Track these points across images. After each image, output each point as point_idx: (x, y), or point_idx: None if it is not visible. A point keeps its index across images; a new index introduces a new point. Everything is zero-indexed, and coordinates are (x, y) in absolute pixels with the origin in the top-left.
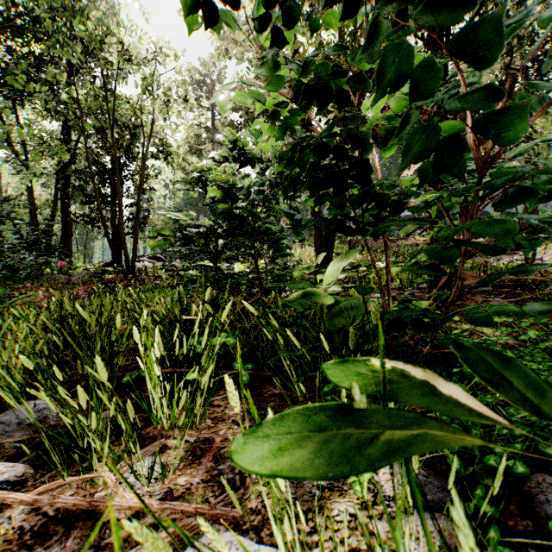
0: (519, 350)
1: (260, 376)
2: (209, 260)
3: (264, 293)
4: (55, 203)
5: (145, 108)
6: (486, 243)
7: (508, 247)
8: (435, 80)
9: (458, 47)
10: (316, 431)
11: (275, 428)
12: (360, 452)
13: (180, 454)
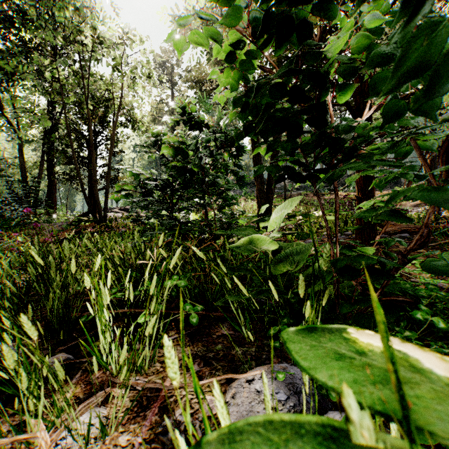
0: None
1: (210, 316)
2: (165, 209)
3: (214, 239)
4: (42, 164)
5: (116, 85)
6: None
7: None
8: None
9: None
10: None
11: None
12: None
13: (126, 404)
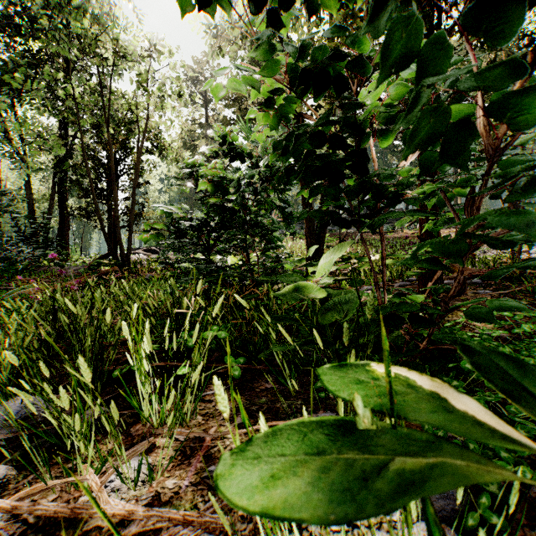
0: (514, 344)
1: (252, 370)
2: (201, 252)
3: (256, 286)
4: (53, 197)
5: (140, 104)
6: (490, 236)
7: (516, 240)
8: (439, 61)
9: (465, 23)
10: (316, 453)
11: (268, 445)
12: (370, 485)
13: (169, 453)
